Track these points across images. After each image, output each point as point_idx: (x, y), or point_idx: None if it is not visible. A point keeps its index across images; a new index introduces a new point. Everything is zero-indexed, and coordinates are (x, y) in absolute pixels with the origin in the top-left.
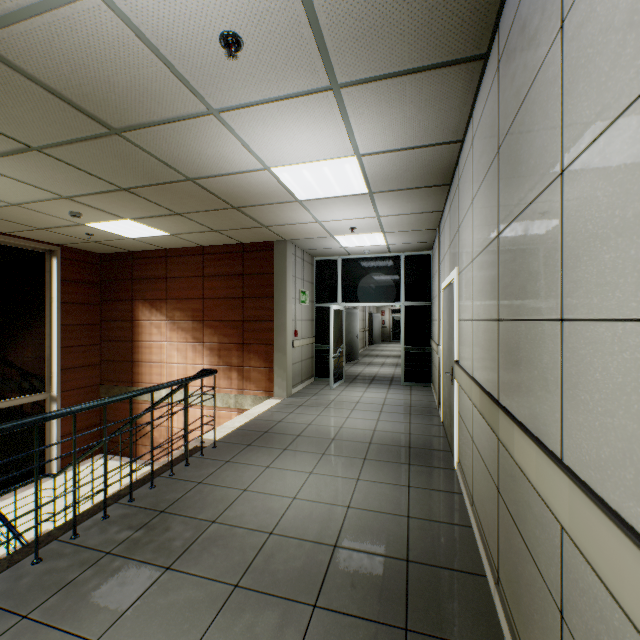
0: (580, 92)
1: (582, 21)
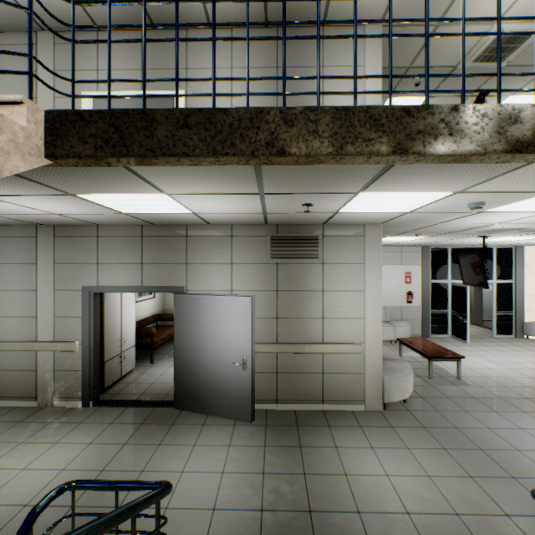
0: (330, 84)
1: (330, 73)
